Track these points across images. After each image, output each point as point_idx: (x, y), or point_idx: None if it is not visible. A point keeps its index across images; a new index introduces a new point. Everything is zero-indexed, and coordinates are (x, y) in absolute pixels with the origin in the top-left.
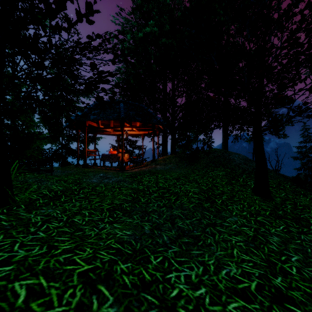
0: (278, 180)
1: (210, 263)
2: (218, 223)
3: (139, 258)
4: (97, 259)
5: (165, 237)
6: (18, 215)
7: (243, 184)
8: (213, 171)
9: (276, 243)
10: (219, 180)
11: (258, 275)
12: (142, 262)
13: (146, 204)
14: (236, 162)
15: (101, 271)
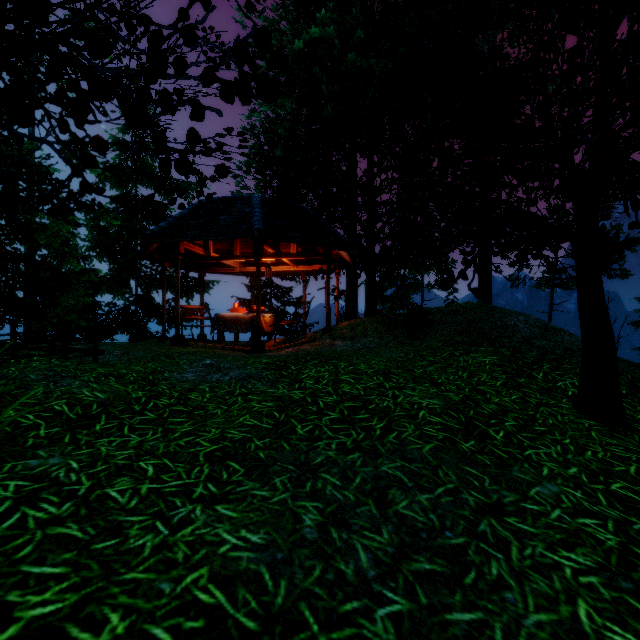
0: (629, 376)
1: None
2: (509, 504)
3: None
4: None
5: (364, 555)
6: None
7: (548, 386)
8: (469, 355)
9: None
10: (485, 377)
11: None
12: None
13: (310, 443)
14: (521, 332)
15: None
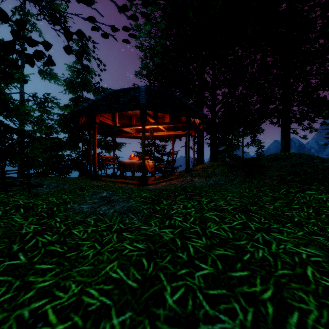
0: None
1: None
2: None
3: None
4: None
5: None
6: None
7: None
8: (304, 192)
9: None
10: None
11: None
12: None
13: None
14: None
15: None
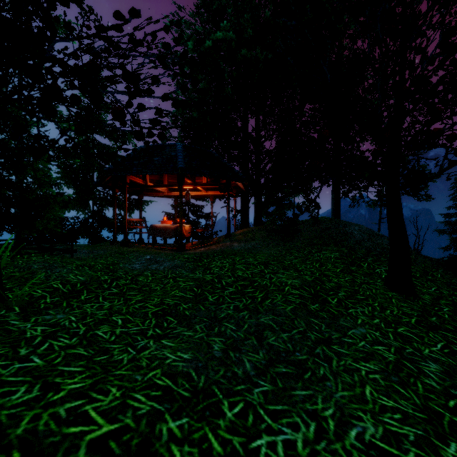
0: (423, 265)
1: (327, 416)
2: (335, 338)
3: (202, 406)
4: (127, 410)
5: (248, 364)
6: (5, 325)
7: (370, 271)
8: (321, 252)
9: (435, 374)
10: (330, 266)
11: (414, 438)
12: (207, 415)
13: (217, 306)
14: (355, 237)
15: (132, 436)
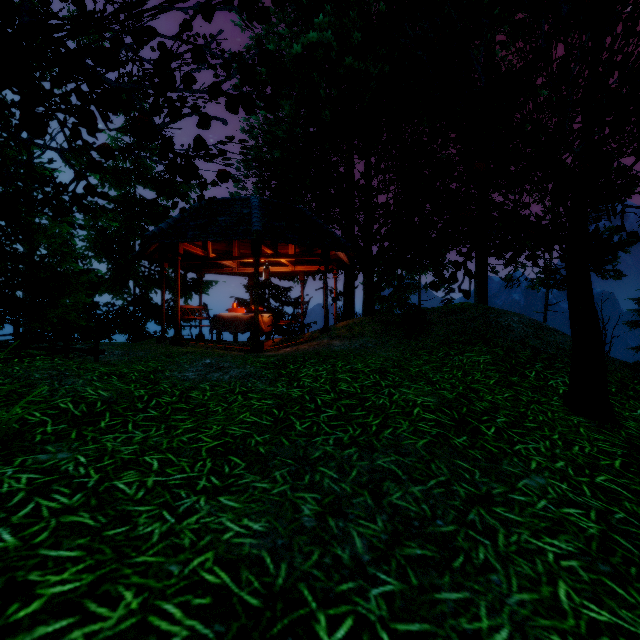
0: (619, 375)
1: None
2: (498, 495)
3: (281, 626)
4: (146, 639)
5: (360, 541)
6: None
7: (540, 384)
8: (464, 354)
9: None
10: (479, 375)
11: None
12: None
13: (308, 439)
14: (515, 332)
15: None
